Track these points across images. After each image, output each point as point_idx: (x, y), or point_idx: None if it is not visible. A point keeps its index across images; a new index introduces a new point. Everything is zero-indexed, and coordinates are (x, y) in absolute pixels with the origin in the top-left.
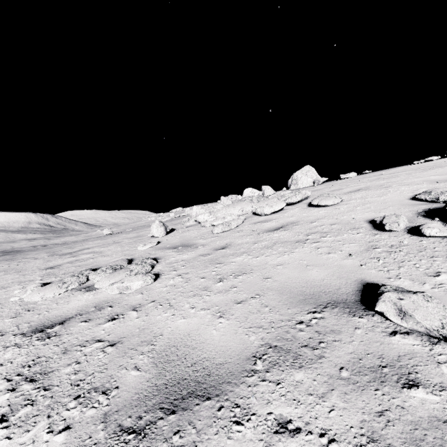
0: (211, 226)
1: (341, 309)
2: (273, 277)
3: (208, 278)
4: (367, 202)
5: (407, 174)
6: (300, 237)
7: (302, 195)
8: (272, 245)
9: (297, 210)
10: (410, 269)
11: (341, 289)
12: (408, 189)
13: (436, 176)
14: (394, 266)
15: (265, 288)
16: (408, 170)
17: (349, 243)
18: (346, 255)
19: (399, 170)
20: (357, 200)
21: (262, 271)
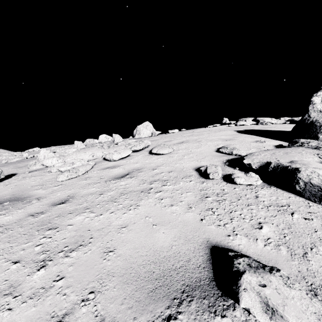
0: (58, 171)
1: (199, 301)
2: (116, 249)
3: (25, 261)
4: (190, 153)
5: (208, 134)
6: (145, 186)
7: (144, 144)
8: (118, 196)
9: (141, 157)
10: (240, 222)
11: (192, 260)
12: (212, 144)
13: (223, 136)
14: (227, 218)
15: (104, 275)
16: (207, 130)
17: (186, 192)
18: (186, 207)
19: (202, 130)
20: (183, 150)
21: (104, 238)
